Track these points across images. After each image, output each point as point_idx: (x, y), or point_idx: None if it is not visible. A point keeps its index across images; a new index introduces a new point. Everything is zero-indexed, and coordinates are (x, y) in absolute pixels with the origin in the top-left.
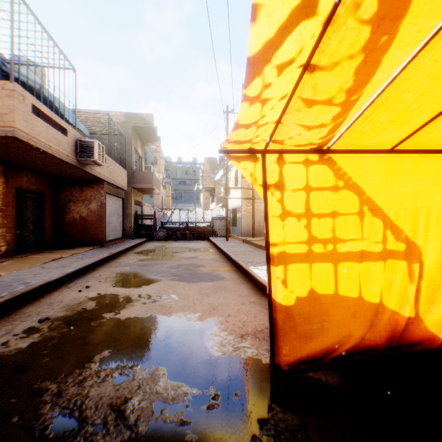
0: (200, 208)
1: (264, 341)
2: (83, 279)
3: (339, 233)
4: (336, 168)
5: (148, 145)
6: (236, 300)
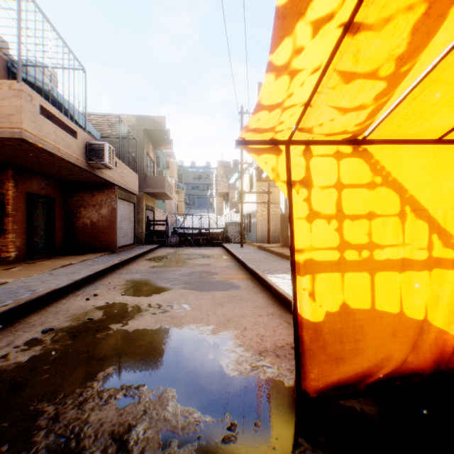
0: (213, 213)
1: (285, 359)
2: (92, 286)
3: (376, 237)
4: (373, 162)
5: (160, 149)
6: (253, 311)
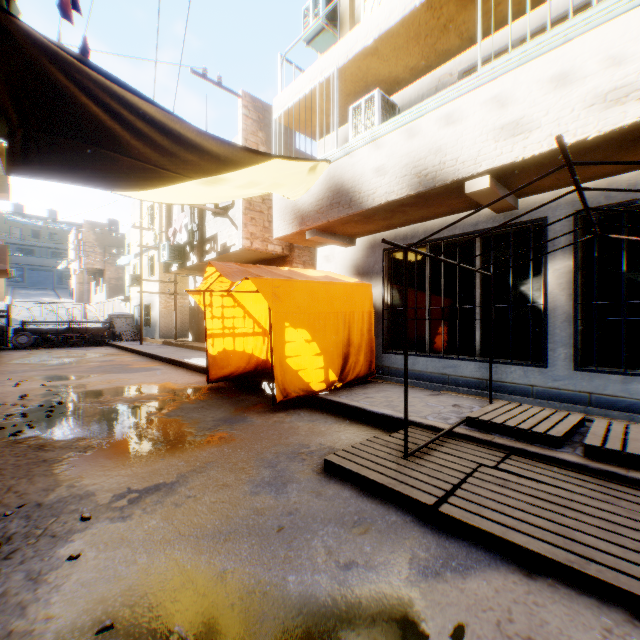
0: (71, 298)
1: (202, 383)
2: None
3: (236, 325)
4: (235, 298)
5: None
6: (178, 376)
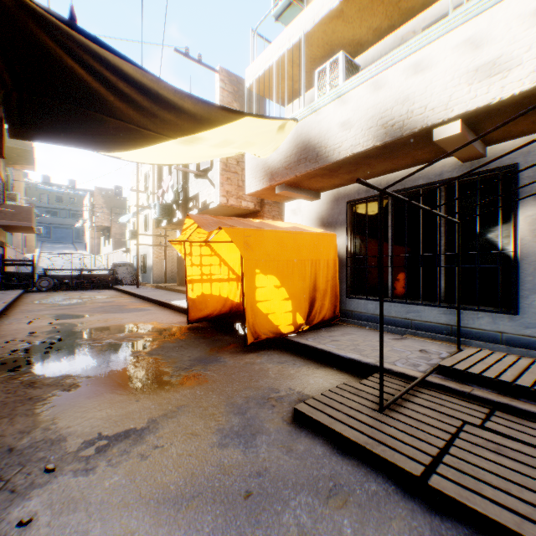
0: (86, 250)
1: (183, 323)
2: (13, 320)
3: (213, 272)
4: (212, 248)
5: (17, 167)
6: (164, 316)
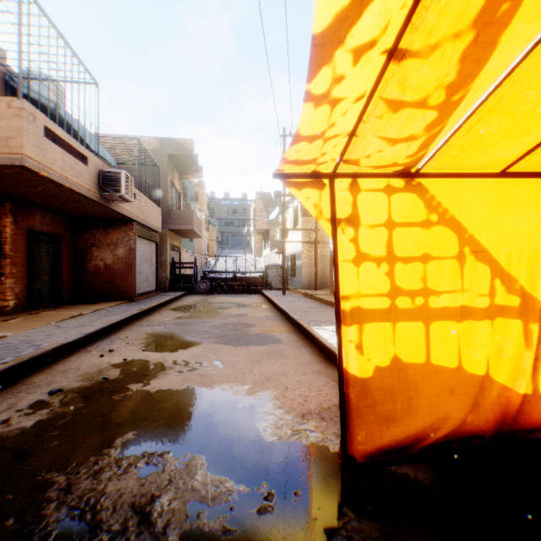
0: (251, 254)
1: (331, 422)
2: (107, 341)
3: (432, 282)
4: (428, 198)
5: (188, 177)
6: (295, 369)
